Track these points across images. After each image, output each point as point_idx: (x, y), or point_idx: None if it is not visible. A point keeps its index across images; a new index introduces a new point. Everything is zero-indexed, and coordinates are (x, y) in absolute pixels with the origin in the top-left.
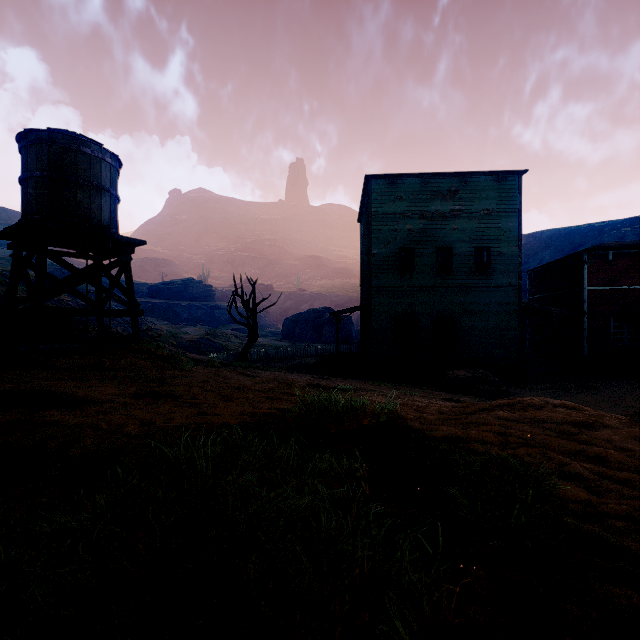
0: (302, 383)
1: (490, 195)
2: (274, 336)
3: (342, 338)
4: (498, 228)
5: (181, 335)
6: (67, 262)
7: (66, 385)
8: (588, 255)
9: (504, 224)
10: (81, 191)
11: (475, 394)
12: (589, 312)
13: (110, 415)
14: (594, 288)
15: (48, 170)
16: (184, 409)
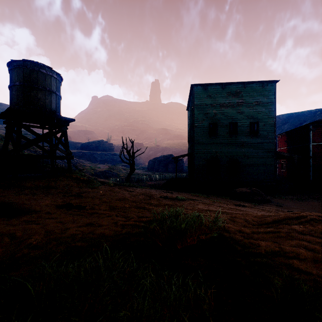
0: (157, 195)
1: (258, 94)
2: (143, 169)
3: (178, 170)
4: (263, 111)
5: (96, 168)
6: (33, 130)
7: (23, 198)
8: (312, 126)
9: (266, 109)
10: (40, 92)
11: (251, 201)
12: (313, 157)
13: (29, 225)
14: (316, 143)
15: (23, 81)
16: (81, 219)
